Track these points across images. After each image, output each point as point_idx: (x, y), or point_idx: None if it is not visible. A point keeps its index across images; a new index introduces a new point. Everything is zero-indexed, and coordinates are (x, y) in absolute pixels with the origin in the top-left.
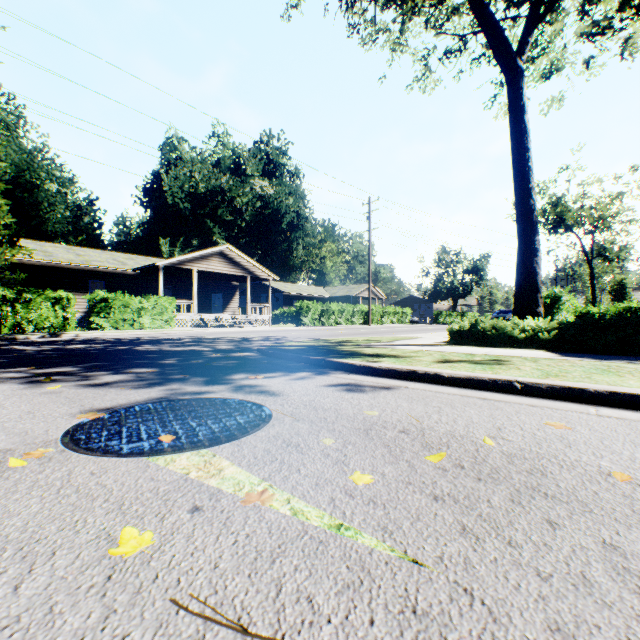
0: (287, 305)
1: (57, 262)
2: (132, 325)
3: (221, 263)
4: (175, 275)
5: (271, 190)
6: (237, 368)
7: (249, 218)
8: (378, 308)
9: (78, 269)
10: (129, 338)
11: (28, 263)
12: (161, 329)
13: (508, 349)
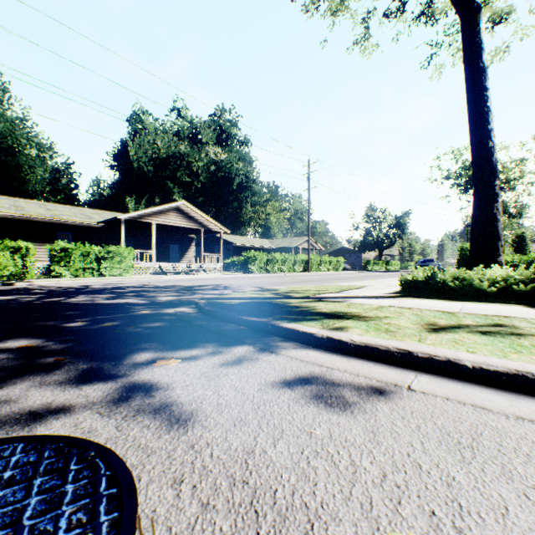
0: (237, 255)
1: (27, 215)
2: (92, 273)
3: (177, 217)
4: (137, 228)
5: (223, 156)
6: (153, 338)
7: (204, 180)
8: (316, 257)
9: (47, 222)
10: (78, 287)
11: (0, 216)
12: (119, 277)
13: (479, 303)
